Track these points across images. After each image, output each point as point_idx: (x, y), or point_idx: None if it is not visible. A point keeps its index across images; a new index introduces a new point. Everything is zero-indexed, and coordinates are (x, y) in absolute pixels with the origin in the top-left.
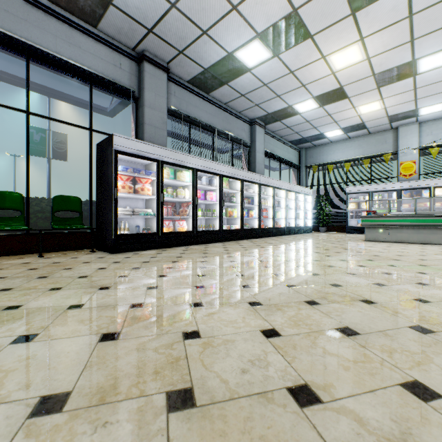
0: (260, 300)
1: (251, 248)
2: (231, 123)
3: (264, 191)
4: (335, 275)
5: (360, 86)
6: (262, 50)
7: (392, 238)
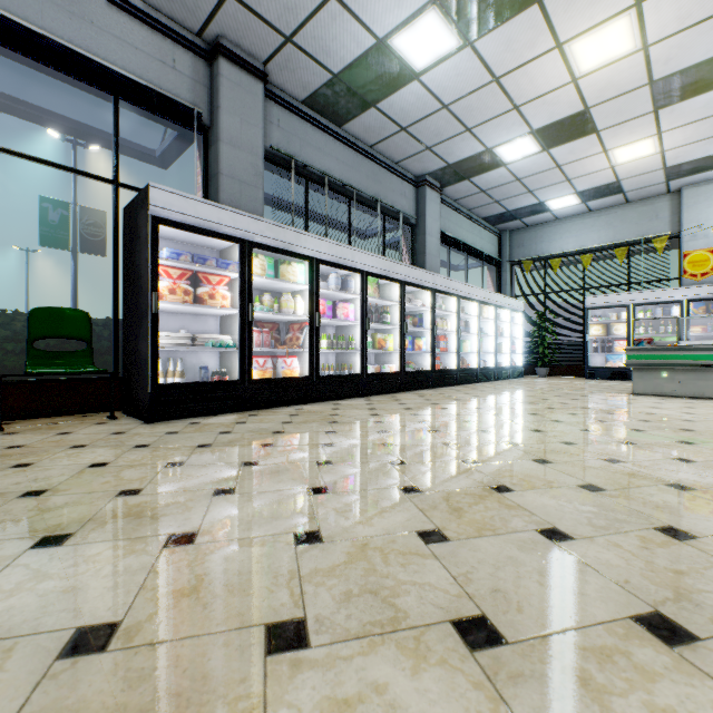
0: (488, 608)
1: (423, 411)
2: (382, 183)
3: (442, 304)
4: (646, 493)
5: (622, 108)
6: (443, 31)
7: (688, 390)
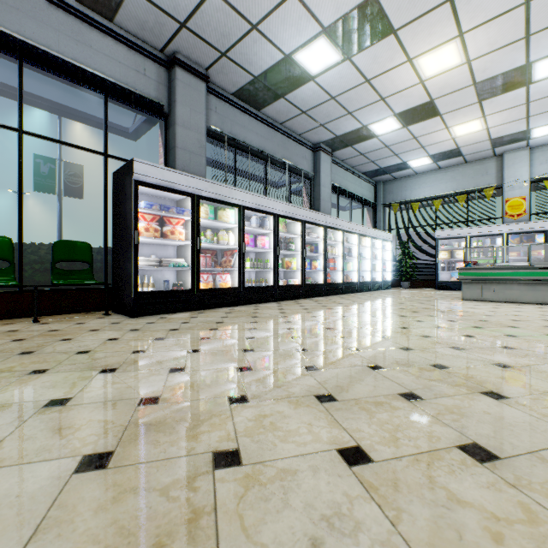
0: (332, 391)
1: (316, 310)
2: (289, 149)
3: (332, 236)
4: (435, 351)
5: (457, 99)
6: (330, 50)
7: (499, 297)
